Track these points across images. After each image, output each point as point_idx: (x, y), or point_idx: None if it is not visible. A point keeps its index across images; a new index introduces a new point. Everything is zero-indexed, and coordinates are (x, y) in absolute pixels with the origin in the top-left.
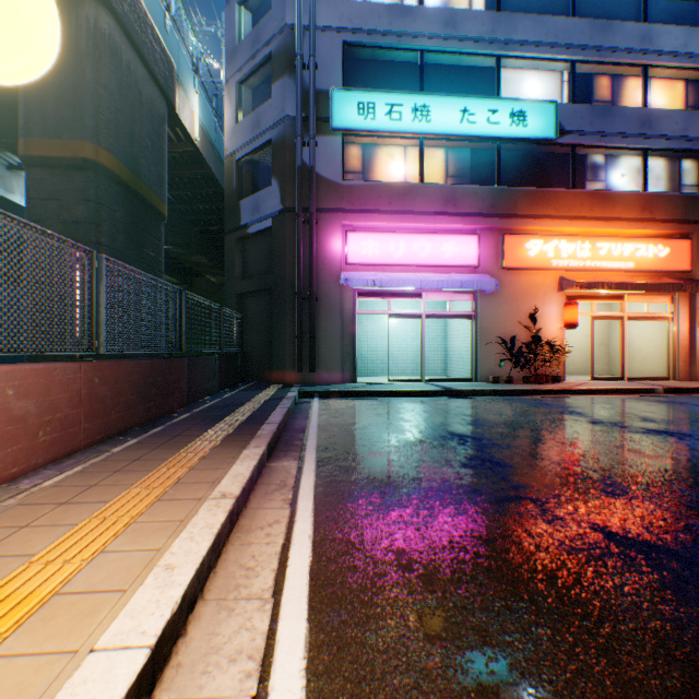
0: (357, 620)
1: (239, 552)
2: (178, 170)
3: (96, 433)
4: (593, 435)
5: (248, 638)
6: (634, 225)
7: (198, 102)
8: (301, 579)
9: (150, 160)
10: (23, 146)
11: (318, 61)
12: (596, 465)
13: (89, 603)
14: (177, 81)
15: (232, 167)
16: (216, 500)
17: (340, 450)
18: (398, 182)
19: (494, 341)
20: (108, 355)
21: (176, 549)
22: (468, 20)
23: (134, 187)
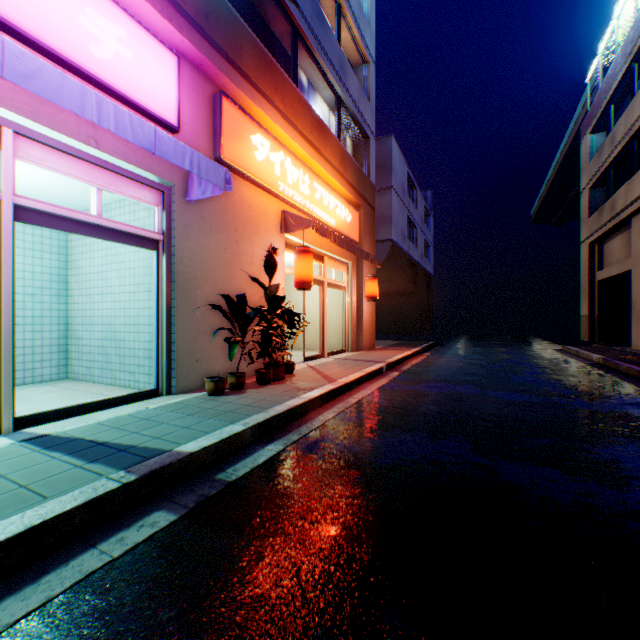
0: None
1: None
2: None
3: None
4: None
5: None
6: (337, 176)
7: None
8: None
9: None
10: None
11: None
12: None
13: None
14: None
15: None
16: None
17: None
18: None
19: (204, 303)
20: None
21: None
22: None
23: None
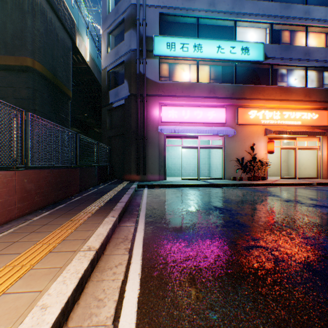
0: None
1: (95, 287)
2: (79, 77)
3: (25, 209)
4: (288, 208)
5: None
6: (301, 103)
7: (88, 42)
8: (132, 308)
9: (62, 68)
10: None
11: (147, 22)
12: (294, 226)
13: None
14: (78, 31)
15: (105, 74)
16: (84, 252)
17: (157, 217)
18: (186, 82)
19: (233, 159)
20: (39, 167)
21: (51, 291)
22: (220, 2)
23: (54, 82)
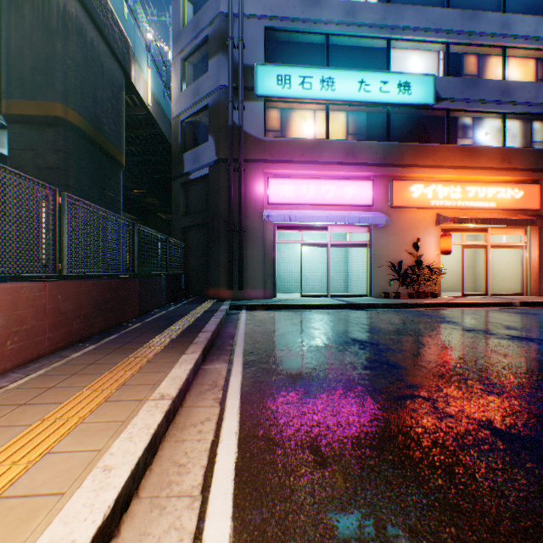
0: (277, 519)
1: (174, 448)
2: (135, 130)
3: (59, 340)
4: (468, 341)
5: (176, 538)
6: (495, 173)
7: (150, 75)
8: (228, 475)
9: (110, 119)
10: (5, 106)
11: (245, 42)
12: (475, 367)
13: (26, 508)
14: (133, 58)
15: (177, 127)
16: (155, 401)
17: (262, 354)
18: (309, 139)
19: (385, 264)
20: (75, 276)
21: (115, 450)
22: (364, 10)
23: (97, 140)
